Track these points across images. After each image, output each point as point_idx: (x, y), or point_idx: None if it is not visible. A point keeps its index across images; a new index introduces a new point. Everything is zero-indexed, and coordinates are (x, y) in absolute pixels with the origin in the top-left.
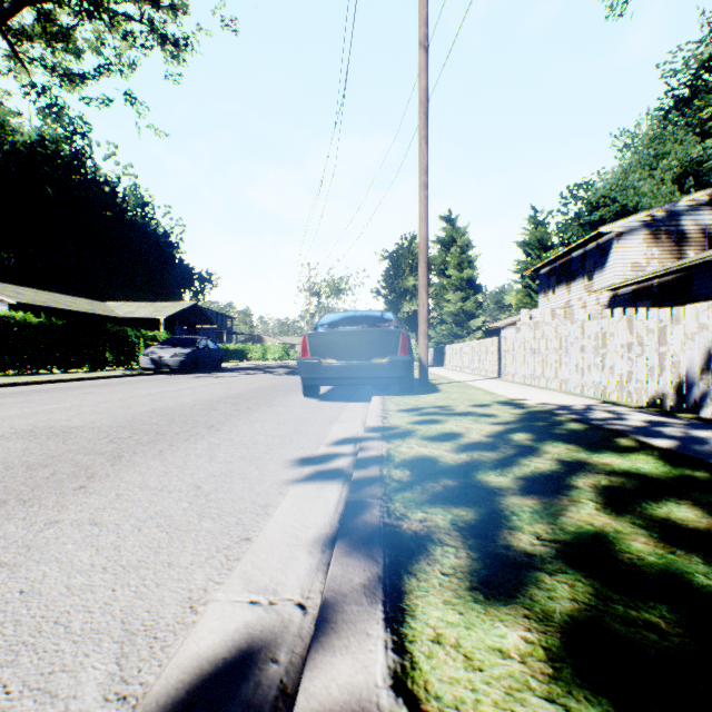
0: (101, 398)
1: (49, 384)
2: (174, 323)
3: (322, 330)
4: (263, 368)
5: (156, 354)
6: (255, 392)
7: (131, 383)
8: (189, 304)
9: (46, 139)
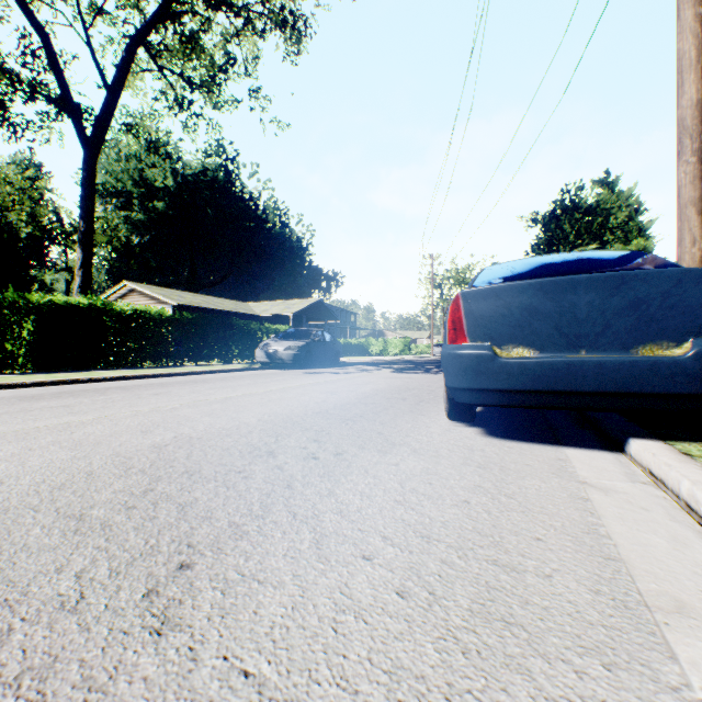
0: (153, 405)
1: (157, 378)
2: (301, 319)
3: (495, 284)
4: (382, 363)
5: (270, 347)
6: (363, 401)
7: (231, 379)
8: (314, 300)
9: (207, 169)
